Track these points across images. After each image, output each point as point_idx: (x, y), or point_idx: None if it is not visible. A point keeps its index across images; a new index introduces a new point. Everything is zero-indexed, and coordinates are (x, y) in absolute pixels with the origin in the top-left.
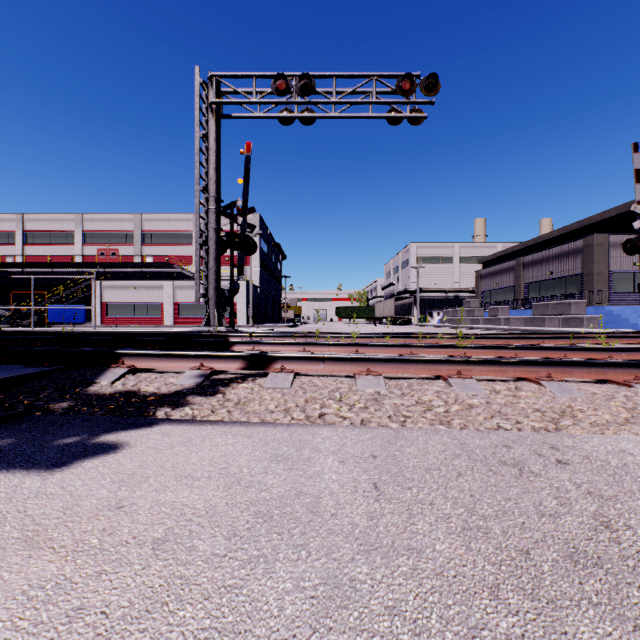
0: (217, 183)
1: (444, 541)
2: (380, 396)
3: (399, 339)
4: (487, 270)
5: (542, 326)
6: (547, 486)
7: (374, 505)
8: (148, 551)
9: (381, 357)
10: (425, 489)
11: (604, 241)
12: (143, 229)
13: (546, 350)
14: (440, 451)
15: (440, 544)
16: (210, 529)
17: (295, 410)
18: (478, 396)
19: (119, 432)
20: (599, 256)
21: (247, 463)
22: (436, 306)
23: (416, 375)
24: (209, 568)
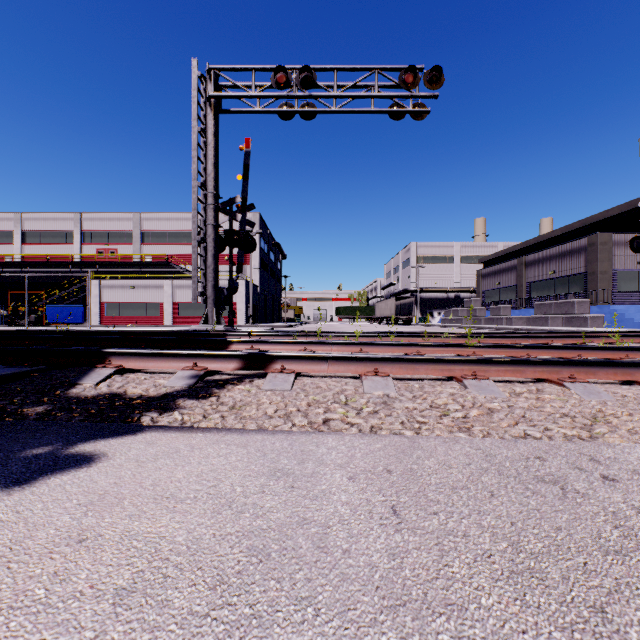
0: (215, 179)
1: (490, 592)
2: (390, 399)
3: (403, 338)
4: (488, 269)
5: (545, 326)
6: (600, 510)
7: (395, 537)
8: (107, 608)
9: (389, 356)
10: (454, 515)
11: (608, 240)
12: (142, 228)
13: (559, 349)
14: (464, 464)
15: (486, 597)
16: (190, 573)
17: (296, 415)
18: (497, 399)
19: (98, 441)
20: (603, 255)
21: (241, 480)
22: (437, 306)
23: (426, 376)
24: (184, 636)
